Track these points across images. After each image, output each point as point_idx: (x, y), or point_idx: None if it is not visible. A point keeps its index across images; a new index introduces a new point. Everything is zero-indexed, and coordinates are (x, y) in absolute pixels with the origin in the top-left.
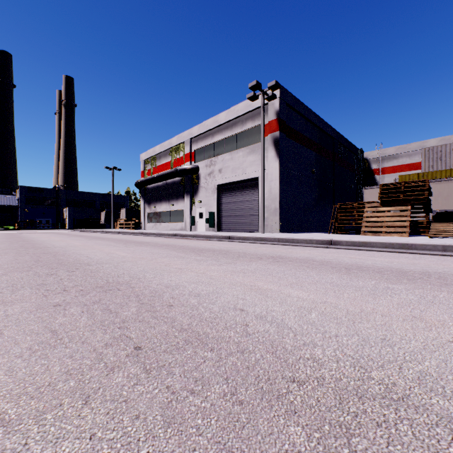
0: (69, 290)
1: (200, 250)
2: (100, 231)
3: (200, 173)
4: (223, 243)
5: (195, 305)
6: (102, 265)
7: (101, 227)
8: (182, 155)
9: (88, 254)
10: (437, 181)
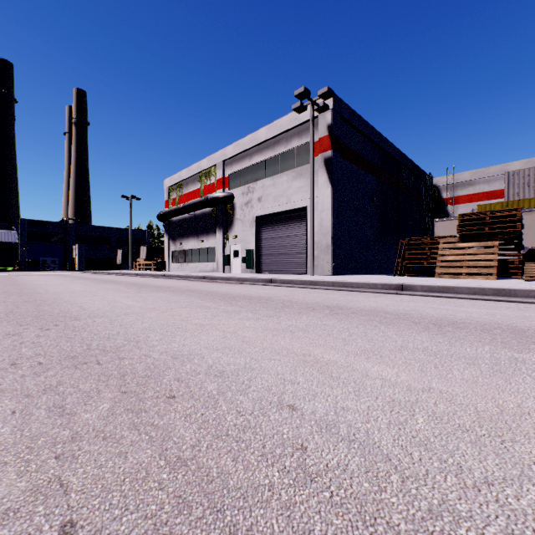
0: (20, 364)
1: (233, 297)
2: (114, 273)
3: (235, 203)
4: (263, 287)
5: (213, 396)
6: (94, 320)
7: (118, 268)
8: (214, 181)
9: (83, 303)
10: (526, 211)
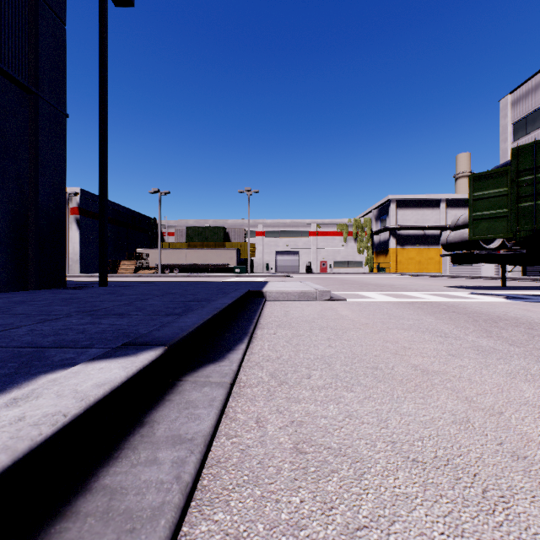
0: None
1: None
2: None
3: None
4: None
5: None
6: None
7: None
8: None
9: None
10: (166, 249)
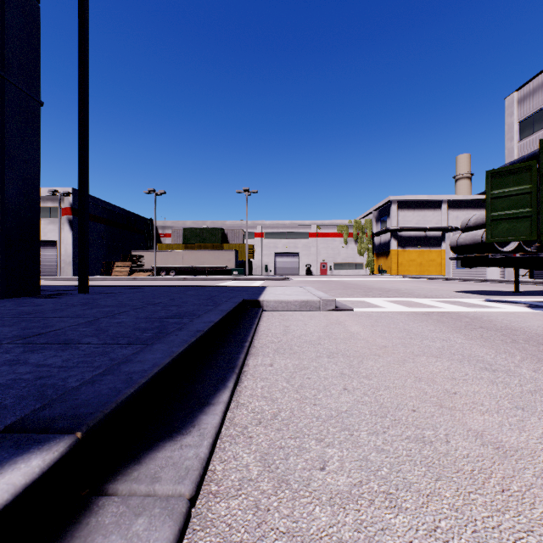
0: None
1: None
2: None
3: None
4: None
5: None
6: None
7: None
8: None
9: None
10: (162, 251)
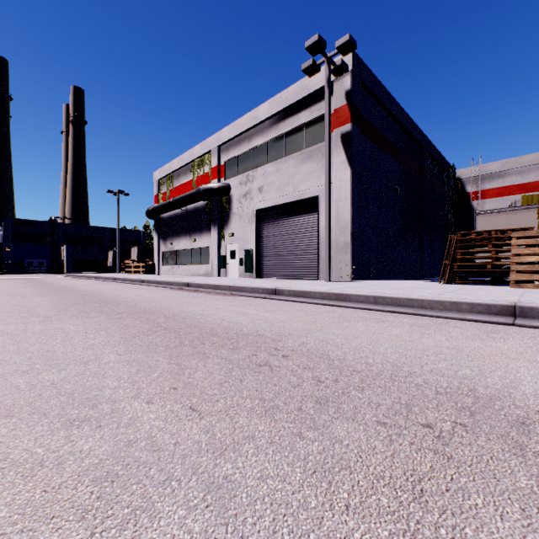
0: None
1: (202, 336)
2: (93, 277)
3: (232, 195)
4: (263, 304)
5: None
6: None
7: (109, 271)
8: (208, 170)
9: None
10: None
